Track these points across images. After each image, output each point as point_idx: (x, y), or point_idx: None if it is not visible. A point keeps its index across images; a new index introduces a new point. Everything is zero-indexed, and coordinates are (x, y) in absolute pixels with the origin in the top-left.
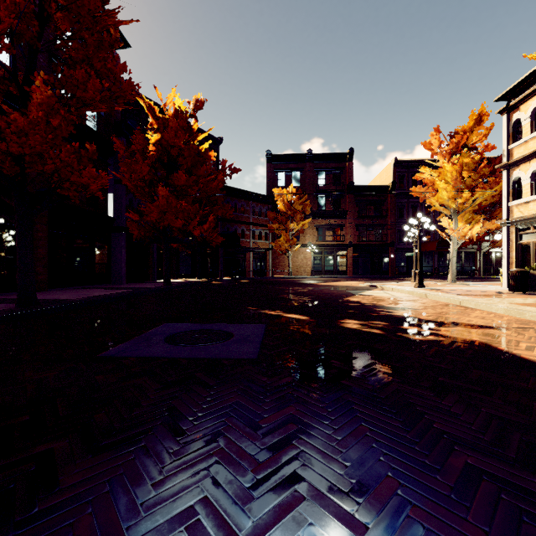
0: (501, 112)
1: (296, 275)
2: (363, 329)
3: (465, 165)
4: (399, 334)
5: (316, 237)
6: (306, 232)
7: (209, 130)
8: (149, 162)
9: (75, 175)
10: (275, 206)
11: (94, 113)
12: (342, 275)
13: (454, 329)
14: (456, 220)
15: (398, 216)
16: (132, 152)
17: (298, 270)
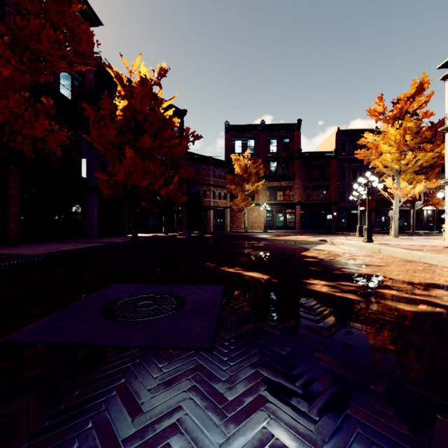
0: (444, 78)
1: (251, 230)
2: (336, 293)
3: (408, 129)
4: (381, 302)
5: (268, 197)
6: (260, 192)
7: (173, 98)
8: (117, 127)
9: (27, 127)
10: (232, 170)
11: (68, 83)
12: (291, 230)
13: (441, 294)
14: (398, 180)
15: (340, 178)
16: (102, 117)
17: (253, 226)
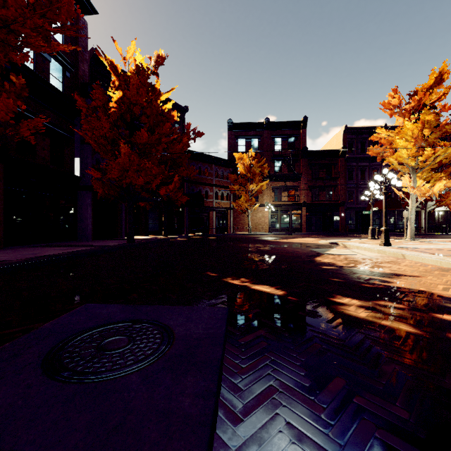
0: None
1: (255, 231)
2: (381, 321)
3: (426, 122)
4: None
5: (273, 197)
6: (264, 193)
7: (172, 89)
8: (111, 121)
9: None
10: (235, 169)
11: (59, 74)
12: (297, 232)
13: None
14: (414, 178)
15: (347, 178)
16: (95, 110)
17: (257, 228)
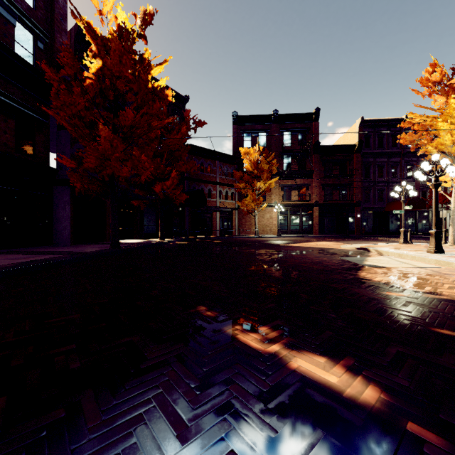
0: None
1: (262, 234)
2: None
3: None
4: None
5: (282, 197)
6: (272, 192)
7: (165, 62)
8: (89, 97)
9: None
10: (241, 166)
11: (28, 43)
12: (308, 235)
13: None
14: None
15: (364, 176)
16: (68, 84)
17: (264, 230)
